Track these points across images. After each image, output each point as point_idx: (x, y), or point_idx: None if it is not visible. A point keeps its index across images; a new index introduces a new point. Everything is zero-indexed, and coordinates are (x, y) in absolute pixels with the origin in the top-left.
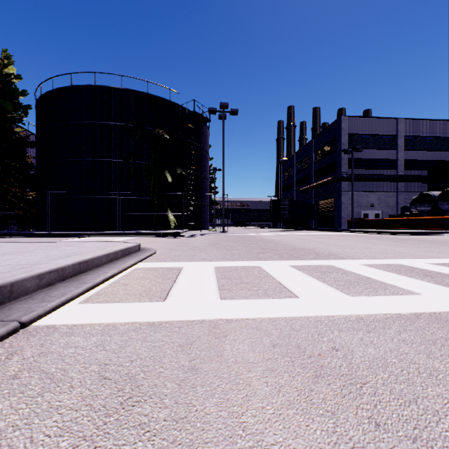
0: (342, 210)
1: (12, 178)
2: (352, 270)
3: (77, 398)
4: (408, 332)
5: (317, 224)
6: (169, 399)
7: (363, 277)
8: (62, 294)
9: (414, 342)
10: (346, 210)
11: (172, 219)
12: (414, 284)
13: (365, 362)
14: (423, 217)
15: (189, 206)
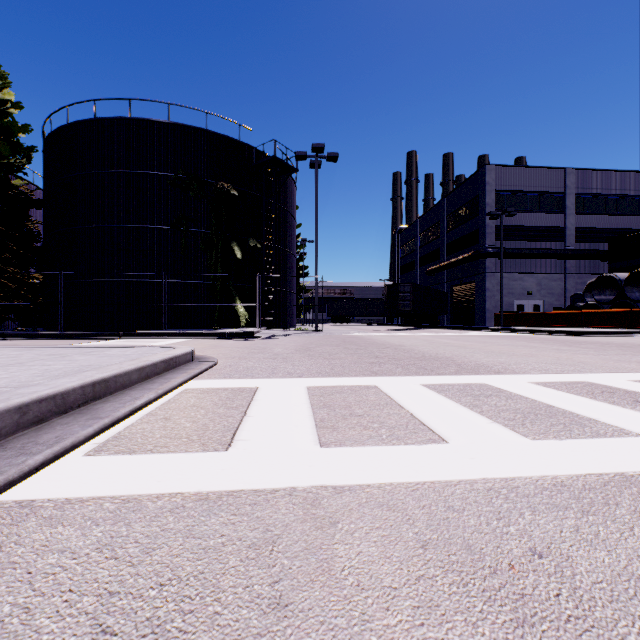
0: (487, 300)
1: (9, 253)
2: (520, 392)
3: None
4: None
5: (450, 319)
6: None
7: (541, 404)
8: (57, 439)
9: None
10: (492, 299)
11: (243, 312)
12: (624, 417)
13: (602, 584)
14: (604, 310)
15: (267, 294)
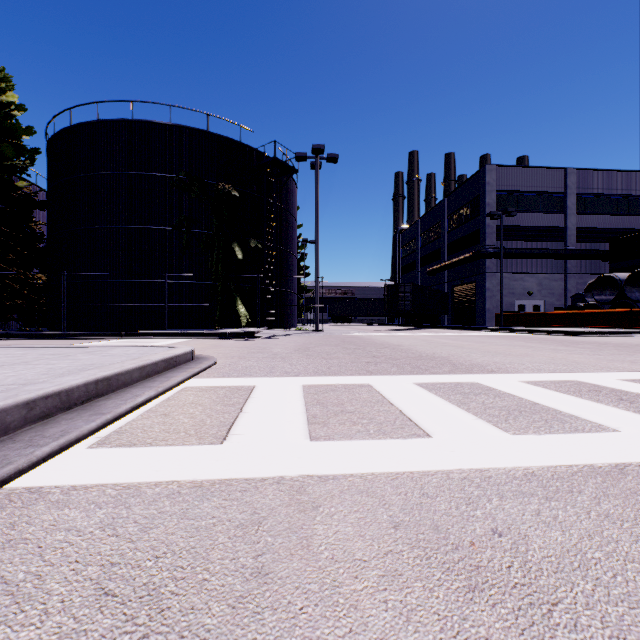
0: (488, 300)
1: (13, 254)
2: (509, 391)
3: (50, 637)
4: (612, 499)
5: (451, 319)
6: (213, 639)
7: (527, 402)
8: (63, 432)
9: (624, 519)
10: (493, 299)
11: (244, 312)
12: (605, 414)
13: (550, 558)
14: (604, 310)
15: (268, 294)
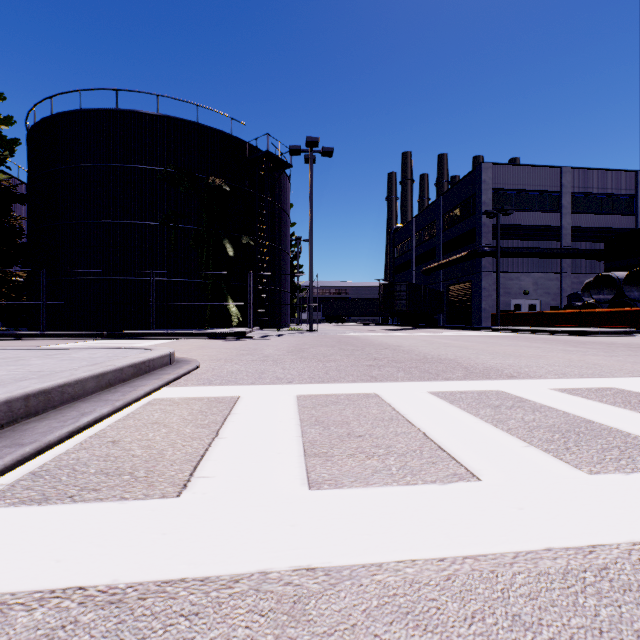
0: (484, 300)
1: None
2: (545, 402)
3: None
4: None
5: (447, 319)
6: None
7: (577, 419)
8: None
9: None
10: (489, 299)
11: (235, 312)
12: None
13: None
14: (603, 310)
15: (261, 293)
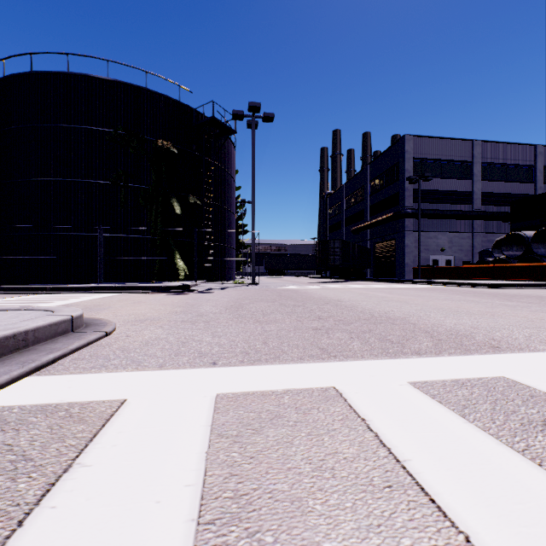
0: (406, 255)
1: None
2: None
3: None
4: None
5: (373, 272)
6: None
7: None
8: None
9: None
10: (411, 255)
11: (182, 266)
12: None
13: None
14: (514, 264)
15: (207, 249)
